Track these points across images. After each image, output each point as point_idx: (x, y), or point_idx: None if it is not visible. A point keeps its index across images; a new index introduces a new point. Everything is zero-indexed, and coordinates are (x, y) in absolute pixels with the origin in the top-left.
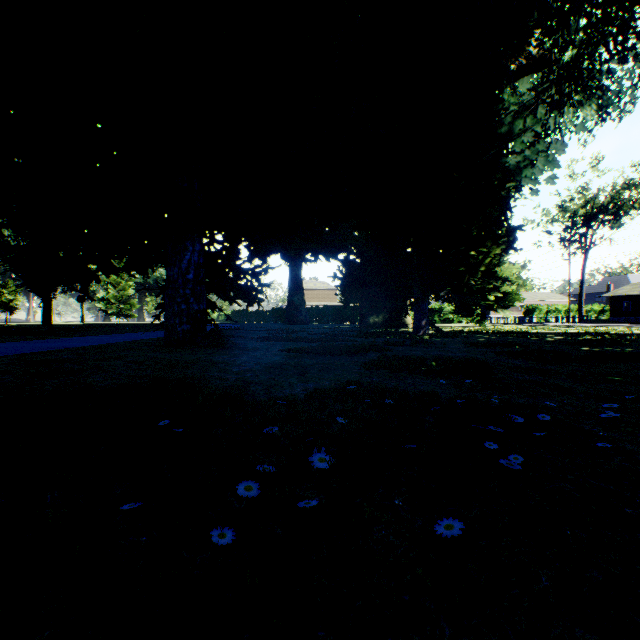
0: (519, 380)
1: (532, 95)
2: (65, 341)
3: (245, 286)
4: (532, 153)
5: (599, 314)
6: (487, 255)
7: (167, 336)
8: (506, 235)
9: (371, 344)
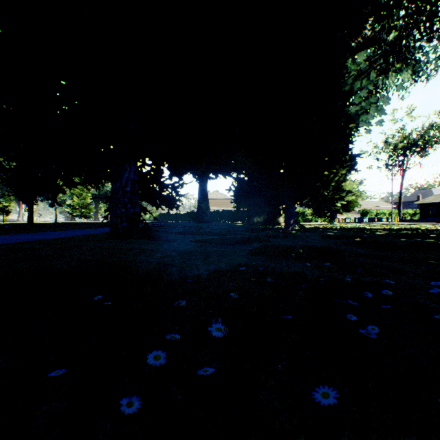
0: (363, 263)
1: (366, 64)
2: (41, 234)
3: (167, 196)
4: (366, 104)
5: (412, 216)
6: (336, 174)
7: (112, 231)
8: (349, 160)
9: (255, 237)
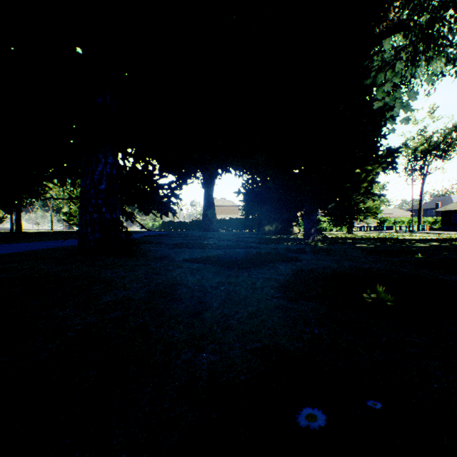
0: None
1: (392, 53)
2: None
3: (156, 197)
4: (391, 99)
5: (432, 224)
6: (371, 172)
7: (80, 244)
8: (386, 155)
9: (276, 252)
